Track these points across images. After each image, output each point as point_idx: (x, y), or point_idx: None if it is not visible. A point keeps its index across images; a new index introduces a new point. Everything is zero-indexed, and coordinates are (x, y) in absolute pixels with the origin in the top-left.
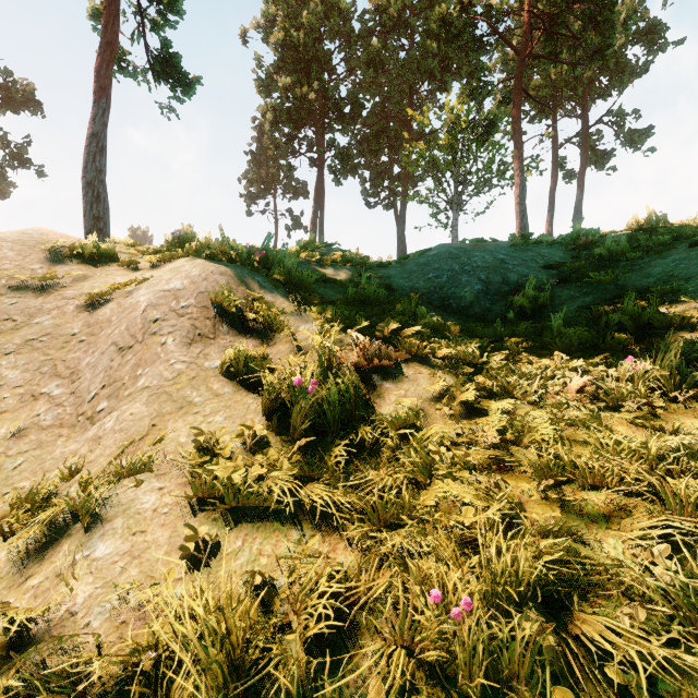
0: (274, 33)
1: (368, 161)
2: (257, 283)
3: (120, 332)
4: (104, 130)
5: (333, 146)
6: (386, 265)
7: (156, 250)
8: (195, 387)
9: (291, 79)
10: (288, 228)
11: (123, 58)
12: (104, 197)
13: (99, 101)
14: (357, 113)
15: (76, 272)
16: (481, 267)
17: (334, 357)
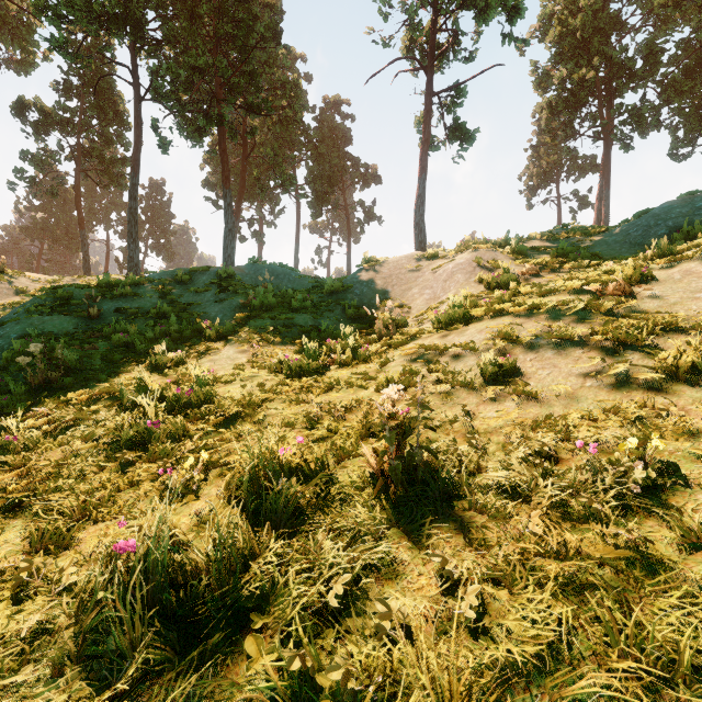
0: (549, 33)
1: (678, 106)
2: (494, 254)
3: (444, 277)
4: (423, 191)
5: (619, 113)
6: (605, 231)
7: (453, 250)
8: (467, 286)
9: (568, 67)
10: (572, 211)
11: (432, 141)
12: (423, 230)
13: (421, 176)
14: (654, 62)
15: (426, 263)
16: (673, 217)
17: (516, 274)
